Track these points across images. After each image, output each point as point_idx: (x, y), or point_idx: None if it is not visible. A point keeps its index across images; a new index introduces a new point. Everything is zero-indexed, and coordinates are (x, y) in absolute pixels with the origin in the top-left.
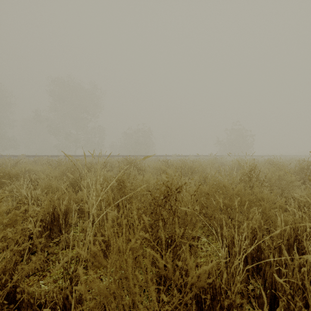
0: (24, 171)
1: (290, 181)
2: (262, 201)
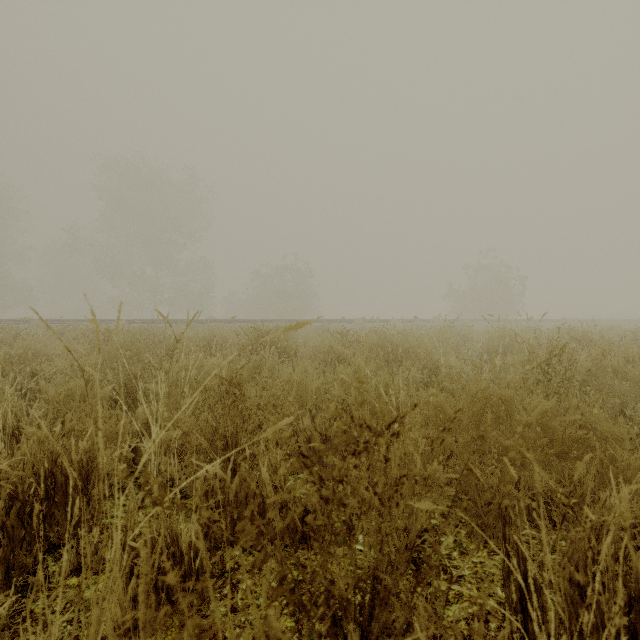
0: (23, 355)
1: None
2: (618, 449)
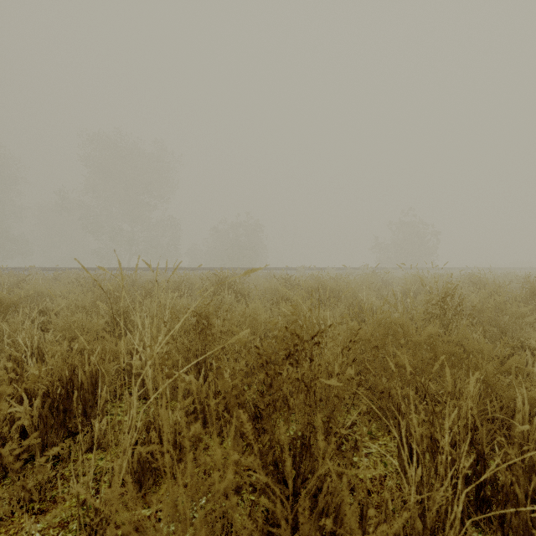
0: (31, 296)
1: (518, 316)
2: (480, 359)
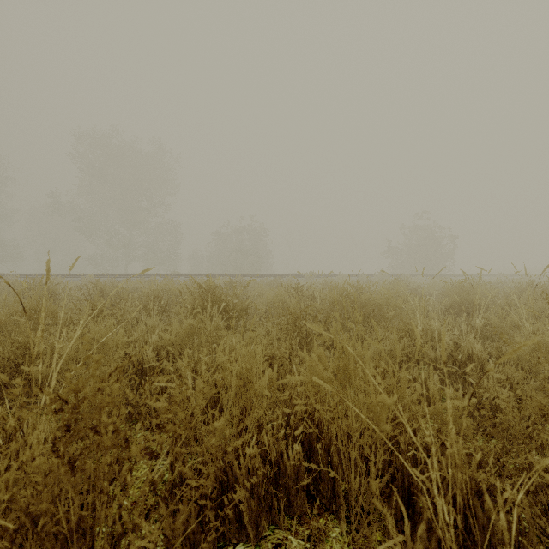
0: None
1: None
2: None
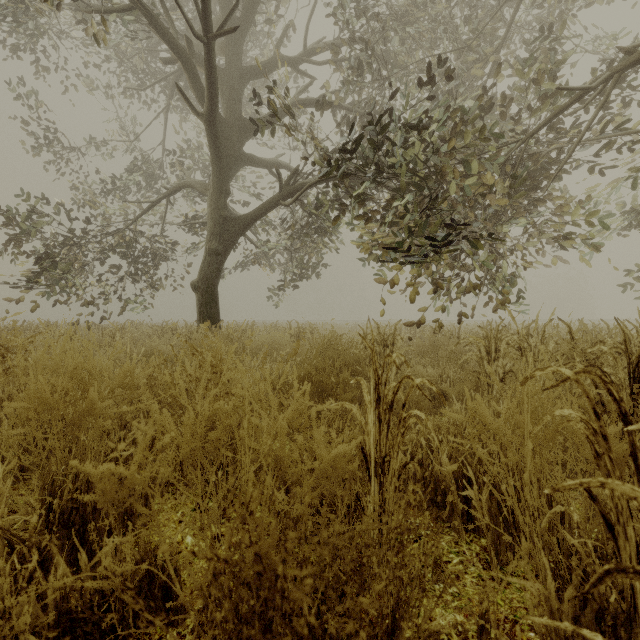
0: None
1: None
2: None
